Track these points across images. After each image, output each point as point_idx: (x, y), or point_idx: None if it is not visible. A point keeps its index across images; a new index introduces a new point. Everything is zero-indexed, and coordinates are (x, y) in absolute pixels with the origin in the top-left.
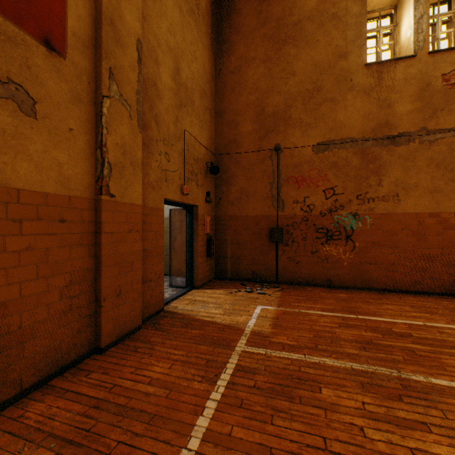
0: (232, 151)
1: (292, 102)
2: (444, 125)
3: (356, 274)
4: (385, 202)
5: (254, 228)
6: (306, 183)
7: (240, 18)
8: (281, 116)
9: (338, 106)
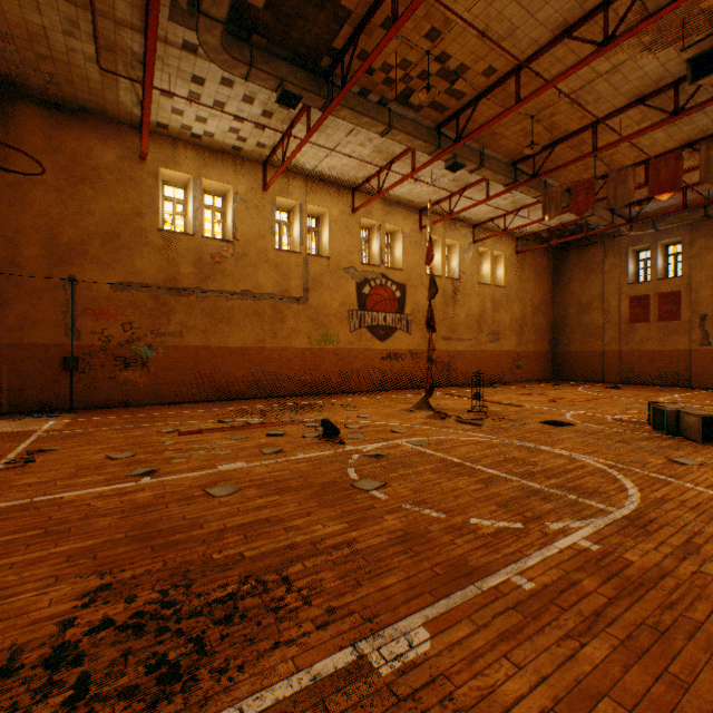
0: (12, 271)
1: (91, 240)
2: (212, 288)
3: (152, 394)
4: (174, 337)
5: (43, 357)
6: (105, 316)
7: (24, 131)
8: (78, 249)
9: (136, 255)
